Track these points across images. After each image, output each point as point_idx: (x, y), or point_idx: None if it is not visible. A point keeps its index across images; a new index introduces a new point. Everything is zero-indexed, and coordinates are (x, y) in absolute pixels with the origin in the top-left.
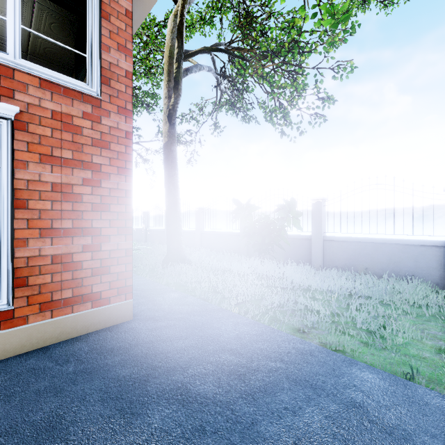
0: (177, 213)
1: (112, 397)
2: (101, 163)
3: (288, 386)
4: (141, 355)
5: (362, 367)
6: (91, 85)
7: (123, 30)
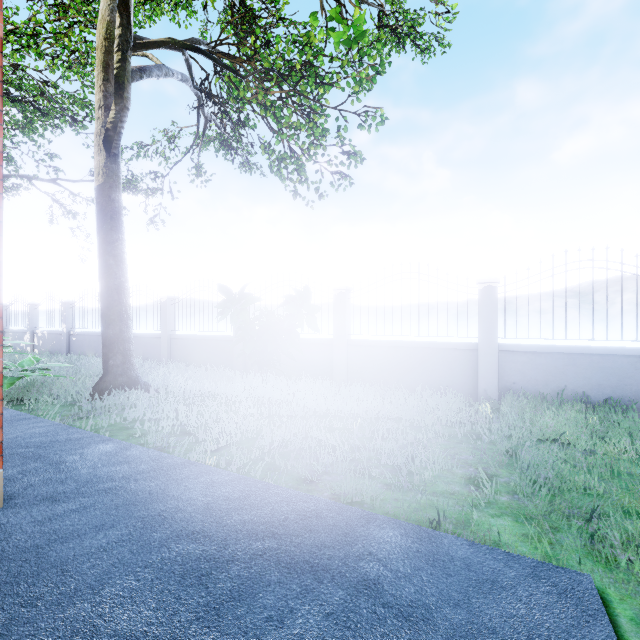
0: (123, 305)
1: None
2: None
3: (278, 577)
4: (5, 581)
5: (382, 522)
6: None
7: None
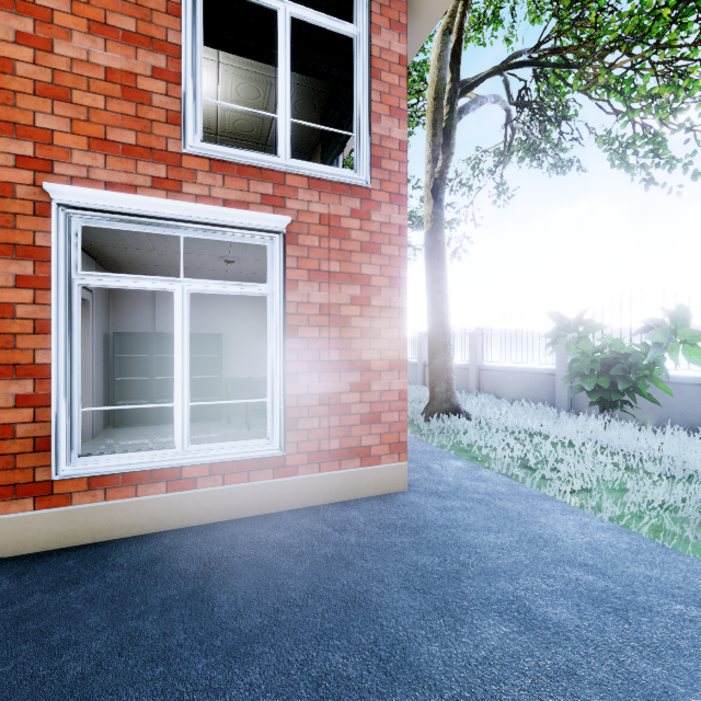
0: (446, 337)
1: (418, 588)
2: (371, 274)
3: None
4: (437, 542)
5: None
6: (359, 172)
7: (396, 85)
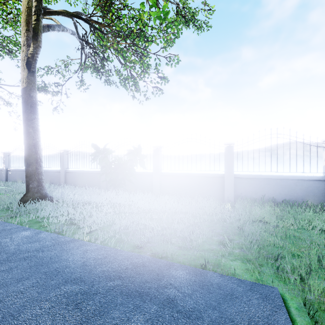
0: (37, 154)
1: None
2: None
3: (121, 301)
4: None
5: (177, 267)
6: None
7: None
